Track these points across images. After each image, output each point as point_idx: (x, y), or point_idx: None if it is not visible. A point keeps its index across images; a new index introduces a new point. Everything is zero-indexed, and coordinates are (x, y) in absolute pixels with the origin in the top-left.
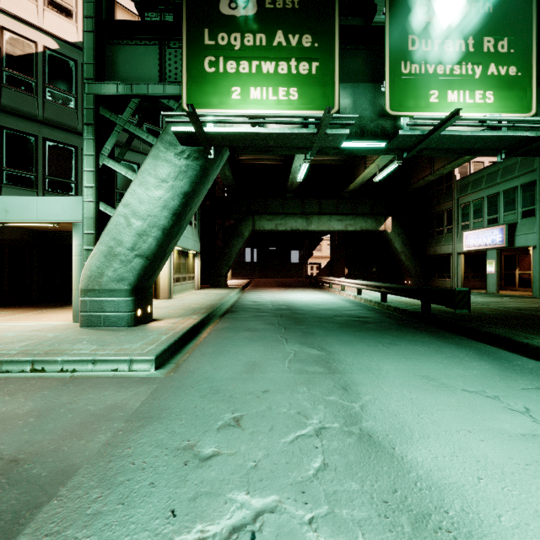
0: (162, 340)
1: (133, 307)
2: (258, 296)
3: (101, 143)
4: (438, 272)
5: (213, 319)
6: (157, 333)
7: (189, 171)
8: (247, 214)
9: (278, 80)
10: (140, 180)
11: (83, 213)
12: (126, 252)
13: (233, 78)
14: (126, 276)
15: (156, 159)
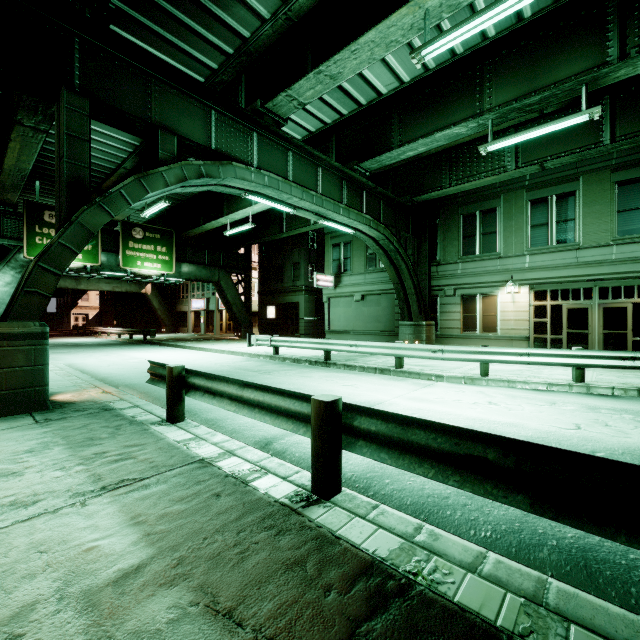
0: None
1: None
2: None
3: None
4: (183, 323)
5: None
6: None
7: None
8: None
9: None
10: None
11: None
12: None
13: None
14: None
15: (5, 274)
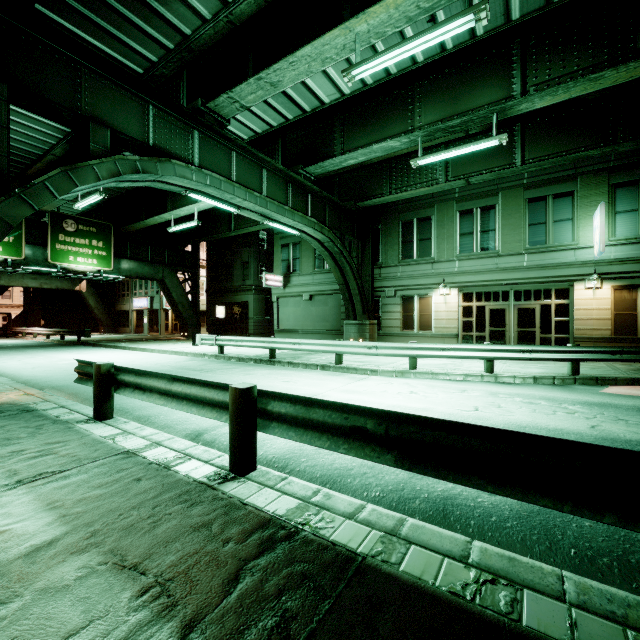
0: None
1: None
2: None
3: None
4: (123, 323)
5: None
6: None
7: None
8: None
9: None
10: None
11: None
12: None
13: None
14: None
15: None
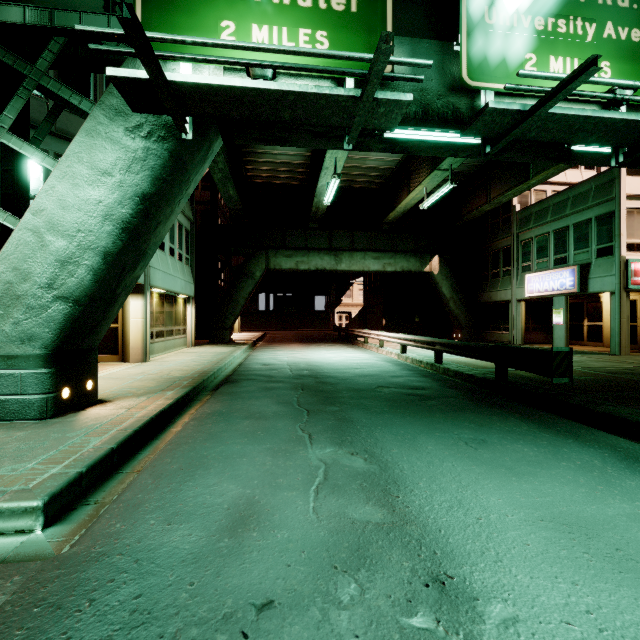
0: (86, 450)
1: (52, 385)
2: (272, 356)
3: None
4: (493, 324)
5: (200, 395)
6: (86, 433)
7: (150, 159)
8: (259, 248)
9: (298, 17)
10: (63, 171)
11: None
12: (37, 292)
13: (223, 5)
14: (37, 332)
15: (92, 136)
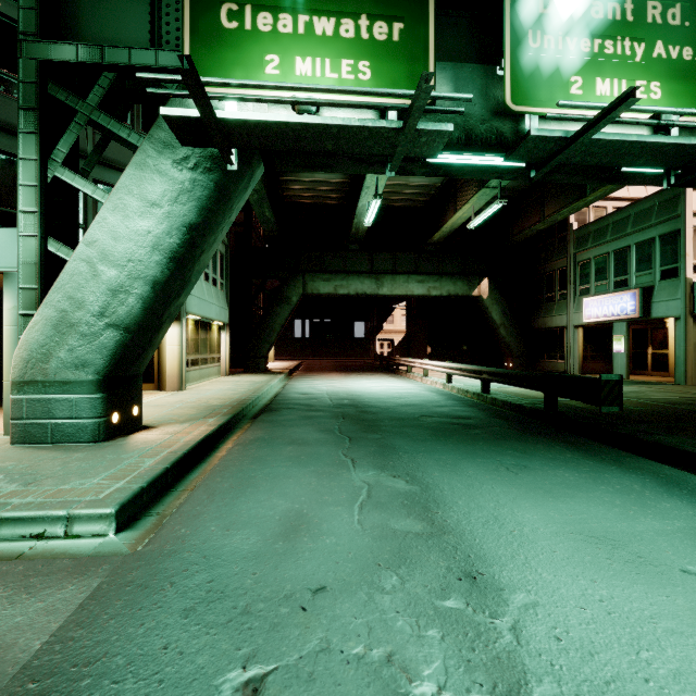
0: (142, 469)
1: (103, 410)
2: (310, 385)
3: (52, 143)
4: (548, 352)
5: (240, 423)
6: (139, 454)
7: (196, 190)
8: (296, 272)
9: (340, 48)
10: (114, 203)
11: (17, 254)
12: (90, 320)
13: (267, 39)
14: (90, 359)
15: (141, 169)
